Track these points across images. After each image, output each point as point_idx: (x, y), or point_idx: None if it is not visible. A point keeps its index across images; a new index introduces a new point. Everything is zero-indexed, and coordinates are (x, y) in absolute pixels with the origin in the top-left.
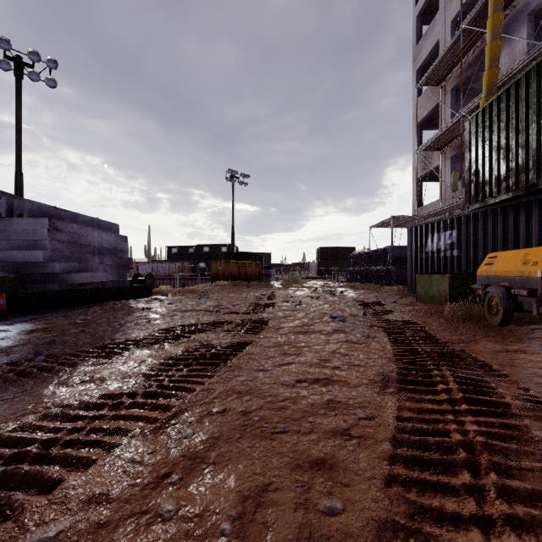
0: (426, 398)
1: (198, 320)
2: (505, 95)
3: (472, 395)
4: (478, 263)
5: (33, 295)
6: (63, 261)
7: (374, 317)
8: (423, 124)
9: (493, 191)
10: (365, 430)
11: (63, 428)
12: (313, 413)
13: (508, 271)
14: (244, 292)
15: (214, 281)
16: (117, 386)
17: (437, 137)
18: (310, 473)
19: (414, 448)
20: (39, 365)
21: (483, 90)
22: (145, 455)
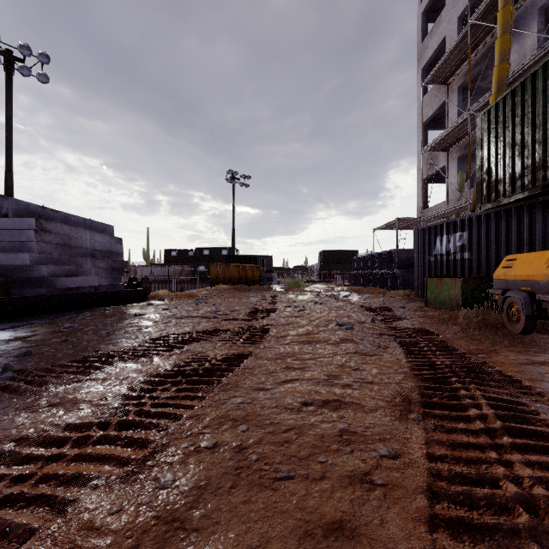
0: (458, 427)
1: (193, 328)
2: (520, 88)
3: (512, 422)
4: (491, 266)
5: (16, 300)
6: (52, 264)
7: (383, 324)
8: (428, 123)
9: (507, 190)
10: (390, 474)
11: (7, 475)
12: (324, 449)
13: (530, 275)
14: (244, 297)
15: (214, 285)
16: (90, 411)
17: (443, 137)
18: (324, 547)
19: (457, 504)
20: (3, 384)
21: (493, 86)
22: (107, 516)
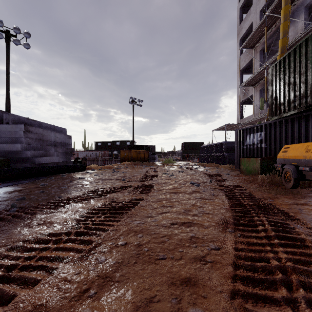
0: (252, 235)
1: (112, 185)
2: (293, 52)
3: (280, 233)
4: (277, 151)
5: (14, 170)
6: (33, 150)
7: (216, 183)
8: (243, 70)
9: (285, 109)
10: (215, 257)
11: (22, 256)
12: (182, 245)
13: (296, 156)
14: (139, 168)
15: (122, 162)
16: (59, 227)
17: (251, 78)
18: (181, 288)
19: (247, 270)
20: (12, 214)
21: (279, 50)
22: (73, 275)
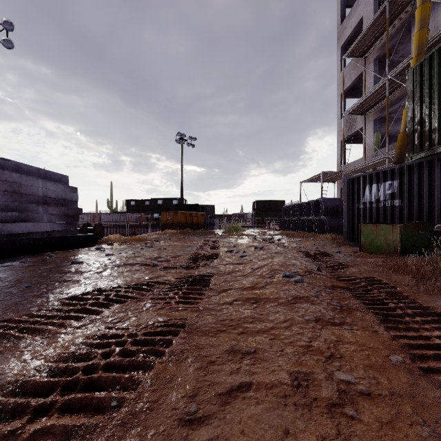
0: None
1: (126, 279)
2: None
3: None
4: (423, 213)
5: None
6: None
7: (329, 272)
8: (346, 93)
9: None
10: None
11: None
12: None
13: None
14: (189, 240)
15: (164, 229)
16: None
17: (362, 101)
18: None
19: None
20: None
21: (414, 50)
22: None
